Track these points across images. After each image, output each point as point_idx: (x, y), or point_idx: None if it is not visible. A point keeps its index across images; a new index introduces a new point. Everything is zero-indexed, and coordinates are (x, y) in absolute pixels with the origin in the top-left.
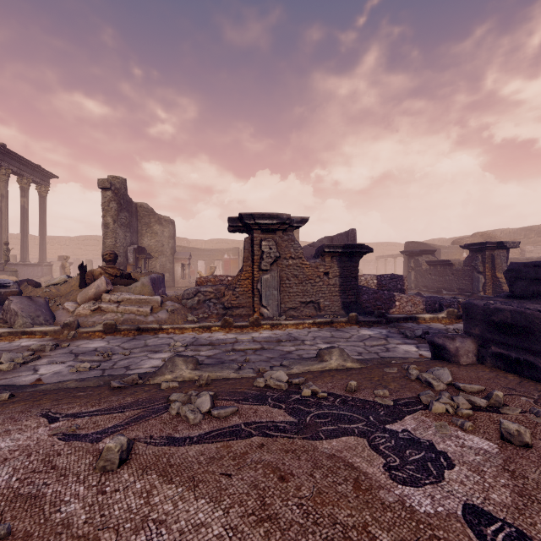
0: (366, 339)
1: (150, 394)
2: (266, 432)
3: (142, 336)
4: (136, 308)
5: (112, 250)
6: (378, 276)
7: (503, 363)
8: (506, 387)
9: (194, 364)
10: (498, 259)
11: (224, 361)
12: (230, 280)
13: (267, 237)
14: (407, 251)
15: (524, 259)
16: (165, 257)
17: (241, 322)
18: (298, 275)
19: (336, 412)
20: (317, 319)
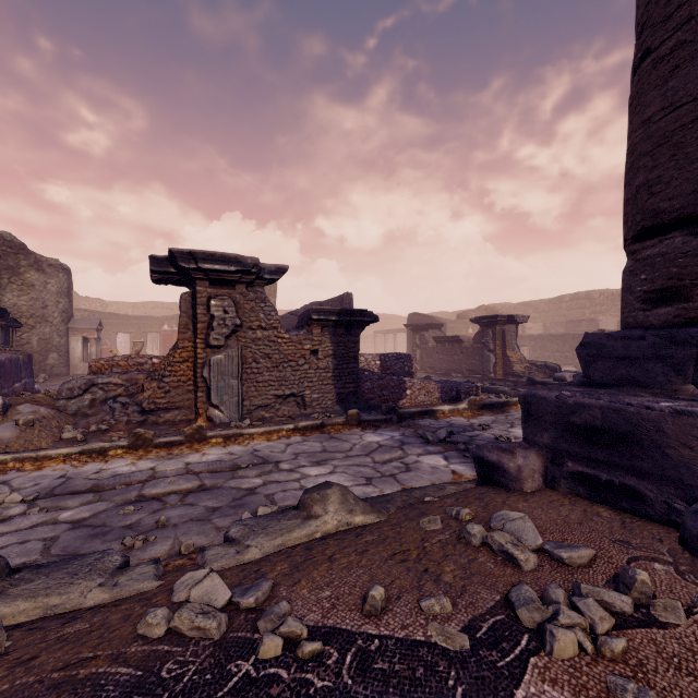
0: (374, 450)
1: None
2: None
3: None
4: None
5: None
6: (381, 356)
7: (587, 488)
8: (616, 540)
9: None
10: (508, 336)
11: (108, 532)
12: (156, 363)
13: (220, 292)
14: (412, 324)
15: (527, 336)
16: (49, 326)
17: (169, 436)
18: (272, 354)
19: None
20: (301, 423)
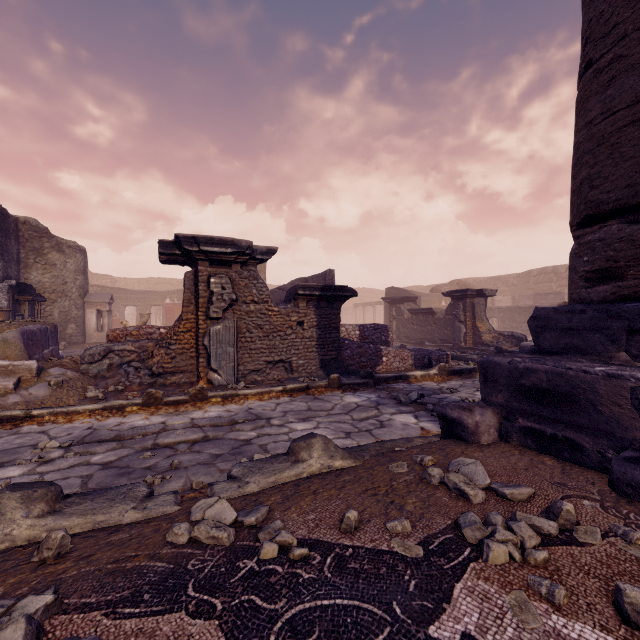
0: (353, 410)
1: None
2: None
3: None
4: None
5: None
6: (360, 327)
7: (534, 440)
8: (555, 482)
9: (50, 502)
10: (478, 308)
11: (132, 472)
12: (163, 333)
13: (219, 271)
14: (389, 298)
15: (496, 308)
16: (68, 300)
17: (176, 396)
18: (263, 325)
19: (328, 605)
20: (288, 385)
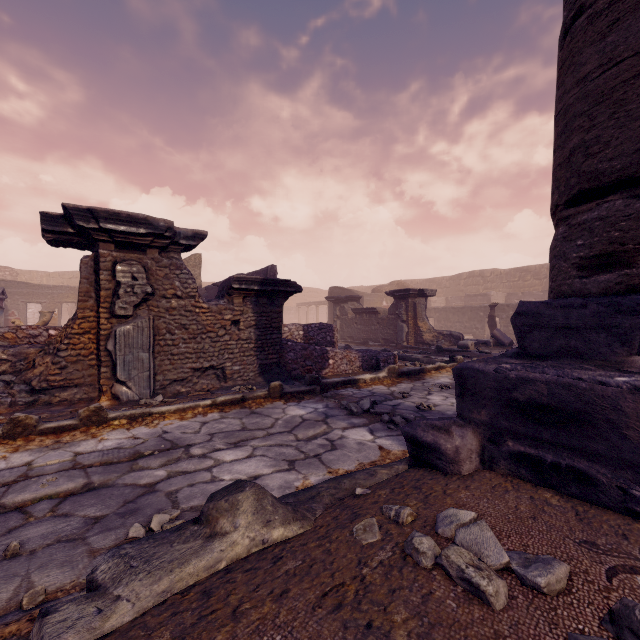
0: (298, 426)
1: None
2: None
3: None
4: None
5: None
6: (305, 326)
7: (529, 470)
8: (581, 541)
9: None
10: (419, 308)
11: None
12: (54, 335)
13: (128, 257)
14: (333, 297)
15: (432, 308)
16: None
17: (60, 420)
18: (189, 324)
19: None
20: (219, 398)
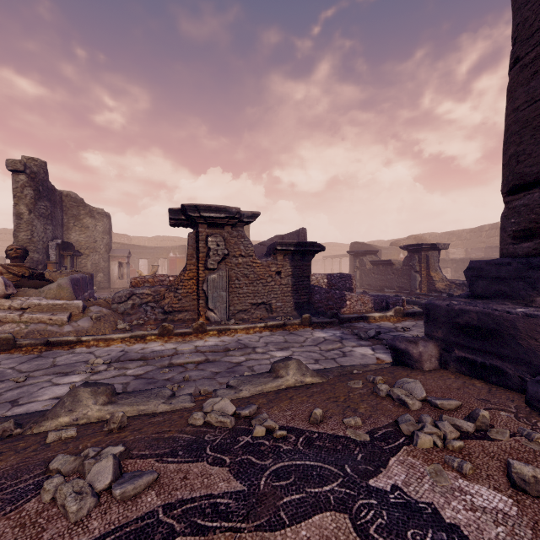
0: (321, 342)
1: (23, 457)
2: (198, 522)
3: (51, 353)
4: (47, 316)
5: (19, 244)
6: (328, 276)
7: (468, 368)
8: (480, 399)
9: (108, 396)
10: (432, 260)
11: (156, 382)
12: (172, 280)
13: (214, 232)
14: (353, 251)
15: (449, 259)
16: (98, 254)
17: (183, 329)
18: (249, 274)
19: (300, 464)
20: (269, 322)
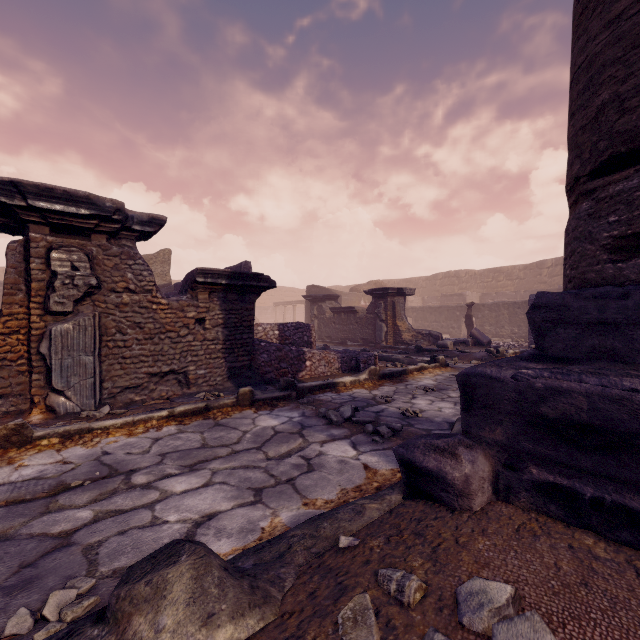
0: (269, 440)
1: None
2: None
3: None
4: None
5: None
6: (280, 326)
7: (561, 505)
8: None
9: None
10: (398, 307)
11: None
12: None
13: (67, 243)
14: (311, 296)
15: (410, 308)
16: None
17: None
18: (144, 323)
19: None
20: (178, 408)
